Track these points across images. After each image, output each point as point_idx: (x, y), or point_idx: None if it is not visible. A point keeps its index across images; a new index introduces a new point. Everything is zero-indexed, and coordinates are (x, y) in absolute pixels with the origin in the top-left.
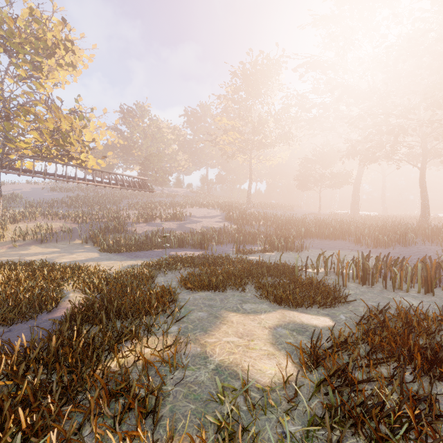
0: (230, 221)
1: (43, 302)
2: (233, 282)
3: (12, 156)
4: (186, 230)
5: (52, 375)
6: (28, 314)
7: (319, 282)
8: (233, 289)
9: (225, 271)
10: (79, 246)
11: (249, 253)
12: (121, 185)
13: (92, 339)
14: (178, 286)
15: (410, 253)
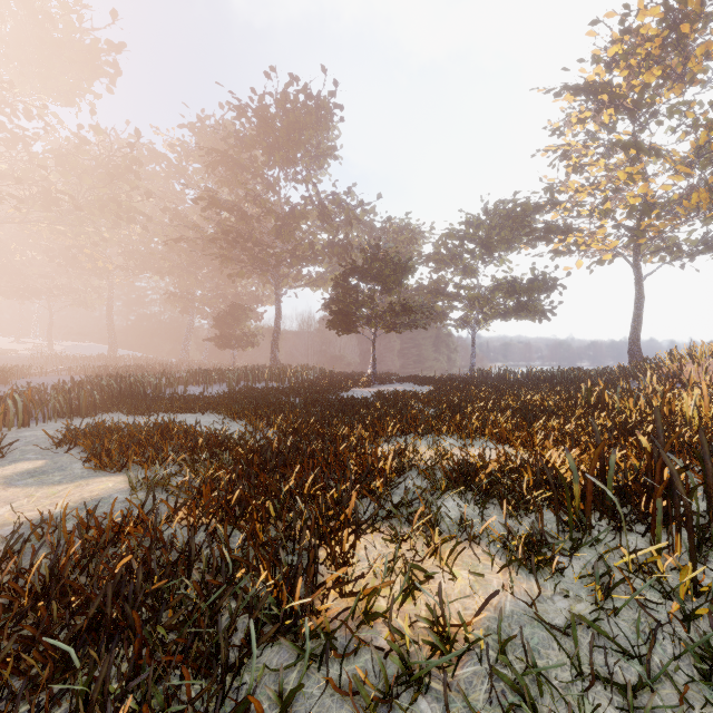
0: None
1: None
2: None
3: None
4: None
5: None
6: None
7: None
8: None
9: None
10: None
11: None
12: None
13: None
14: None
15: None
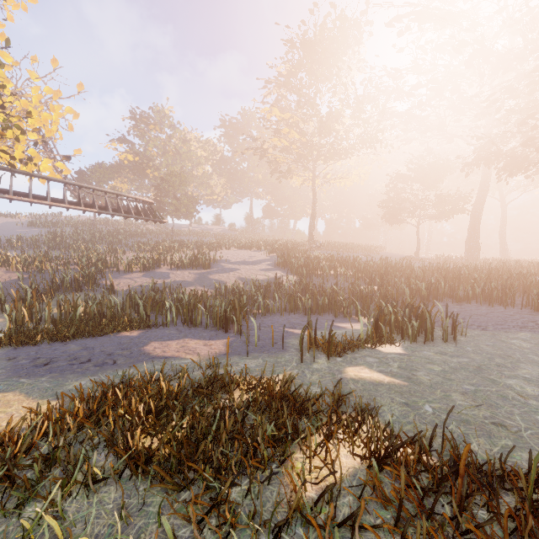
0: (284, 269)
1: None
2: None
3: None
4: (209, 284)
5: None
6: None
7: None
8: None
9: None
10: None
11: (340, 348)
12: (102, 209)
13: None
14: None
15: None
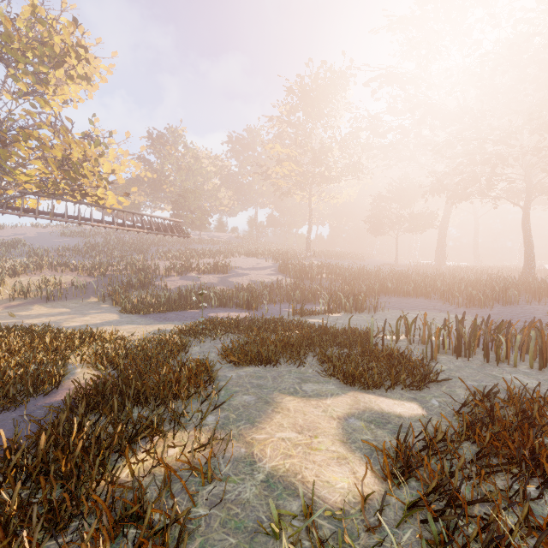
0: (284, 274)
1: (40, 380)
2: (289, 354)
3: (10, 192)
4: (230, 285)
5: (39, 489)
6: (19, 398)
7: (401, 354)
8: (289, 363)
9: (278, 339)
10: (94, 306)
11: (309, 315)
12: (148, 229)
13: (98, 436)
14: (217, 359)
15: (512, 315)
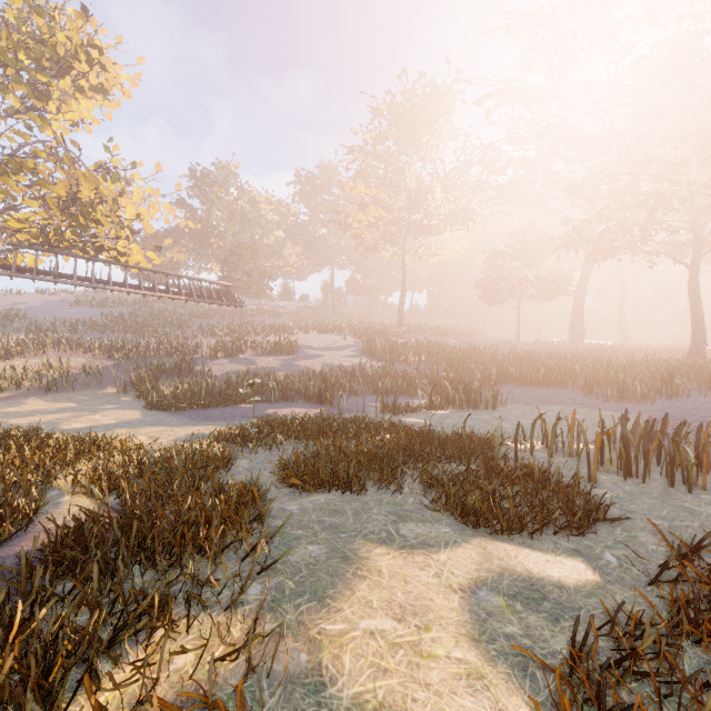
0: (370, 356)
1: (1, 517)
2: (379, 475)
3: None
4: (296, 370)
5: None
6: None
7: (543, 473)
8: (379, 488)
9: (363, 450)
10: (111, 399)
11: (404, 412)
12: (187, 295)
13: (57, 631)
14: (271, 482)
15: (682, 411)
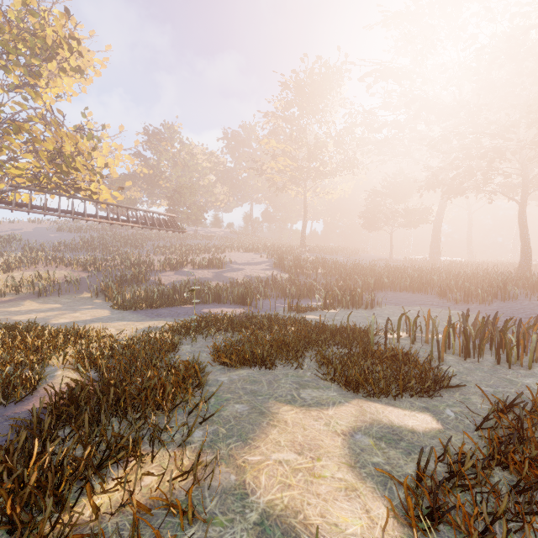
0: (279, 269)
1: (14, 386)
2: (286, 355)
3: (1, 186)
4: (224, 280)
5: None
6: None
7: (405, 355)
8: (286, 365)
9: (274, 338)
10: (87, 301)
11: (305, 311)
12: (143, 224)
13: (62, 460)
14: (208, 361)
15: (512, 310)
